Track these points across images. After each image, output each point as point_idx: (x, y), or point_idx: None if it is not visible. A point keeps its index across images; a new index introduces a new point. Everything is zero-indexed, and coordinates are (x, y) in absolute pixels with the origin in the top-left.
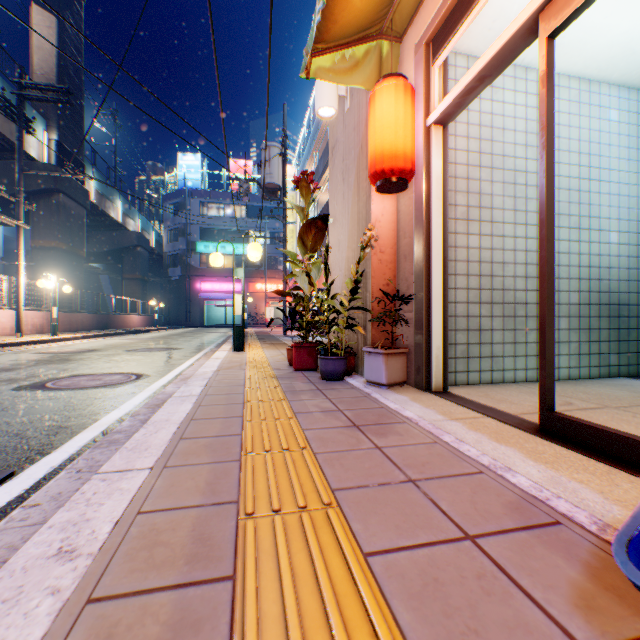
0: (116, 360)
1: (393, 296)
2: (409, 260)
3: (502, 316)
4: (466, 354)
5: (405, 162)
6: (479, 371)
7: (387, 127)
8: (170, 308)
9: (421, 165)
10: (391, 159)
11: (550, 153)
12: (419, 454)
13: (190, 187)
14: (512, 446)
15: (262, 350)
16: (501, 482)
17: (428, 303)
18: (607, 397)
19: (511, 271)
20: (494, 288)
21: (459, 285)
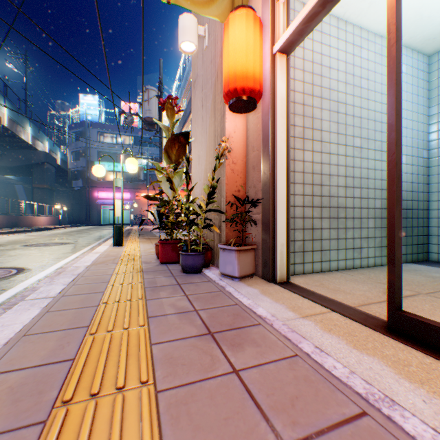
0: (8, 255)
1: (244, 200)
2: (257, 170)
3: (329, 217)
4: (302, 249)
5: (255, 83)
6: (312, 262)
7: (239, 51)
8: (73, 211)
9: (268, 87)
10: (243, 79)
11: (399, 59)
12: (284, 380)
13: (90, 120)
14: (374, 355)
15: (138, 244)
16: (398, 436)
17: (274, 206)
18: (413, 283)
19: (335, 182)
20: (323, 195)
21: (297, 192)
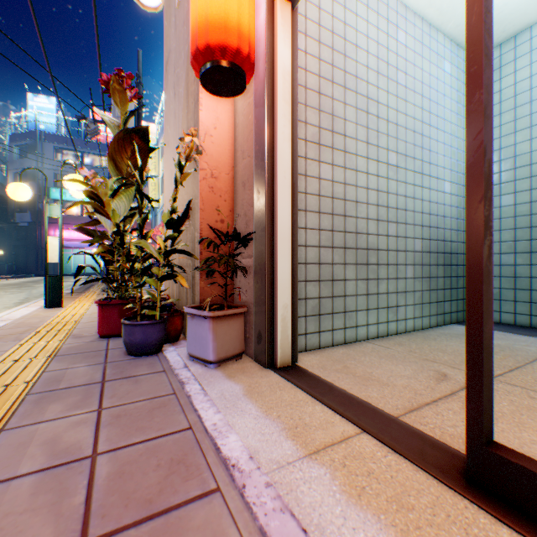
0: None
1: (226, 235)
2: (249, 187)
3: (356, 263)
4: (318, 310)
5: (241, 40)
6: (332, 330)
7: None
8: (17, 256)
9: (263, 51)
10: (220, 30)
11: None
12: None
13: (43, 130)
14: None
15: (89, 304)
16: None
17: (272, 244)
18: None
19: (364, 212)
20: (348, 230)
21: (310, 224)
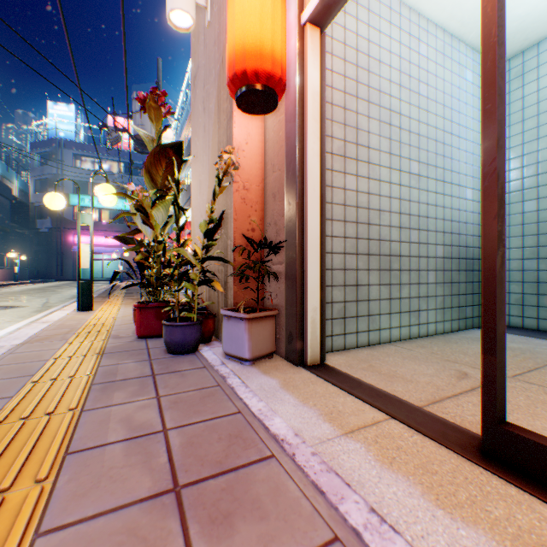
0: None
1: (259, 243)
2: (279, 199)
3: (379, 269)
4: (343, 314)
5: (274, 65)
6: (357, 332)
7: (251, 13)
8: (38, 261)
9: (294, 74)
10: (256, 57)
11: (501, 3)
12: None
13: (62, 138)
14: (477, 523)
15: (118, 308)
16: None
17: (303, 252)
18: None
19: (387, 220)
20: (371, 238)
21: (336, 232)
